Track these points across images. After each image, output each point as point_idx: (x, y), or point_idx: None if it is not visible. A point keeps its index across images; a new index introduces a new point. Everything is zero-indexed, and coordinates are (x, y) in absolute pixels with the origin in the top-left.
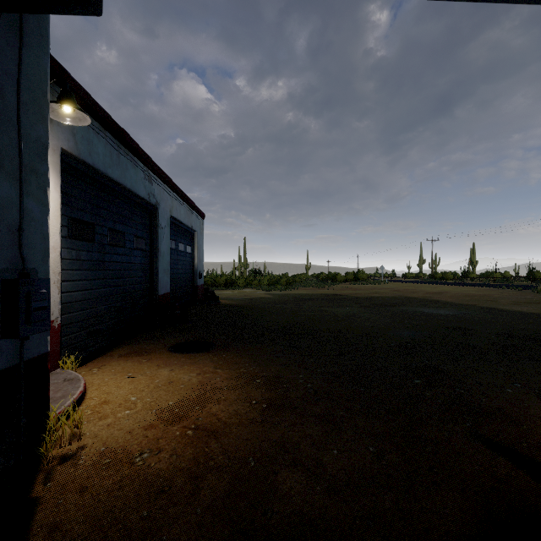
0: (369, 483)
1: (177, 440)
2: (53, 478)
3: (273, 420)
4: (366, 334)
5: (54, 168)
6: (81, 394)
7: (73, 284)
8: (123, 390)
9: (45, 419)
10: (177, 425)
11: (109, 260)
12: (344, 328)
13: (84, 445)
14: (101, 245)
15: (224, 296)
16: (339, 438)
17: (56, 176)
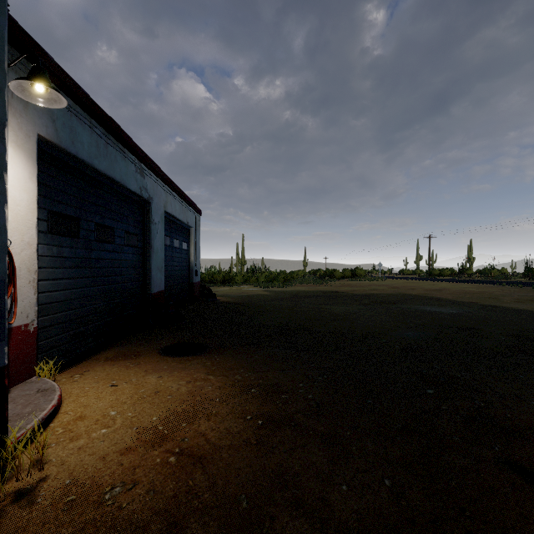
0: (389, 533)
1: (157, 470)
2: (0, 525)
3: (270, 442)
4: (368, 334)
5: (29, 156)
6: (53, 408)
7: (54, 283)
8: (103, 402)
9: (1, 445)
10: (159, 448)
11: (96, 257)
12: (345, 328)
13: (47, 476)
14: (86, 241)
15: (221, 293)
16: (348, 467)
17: (31, 165)
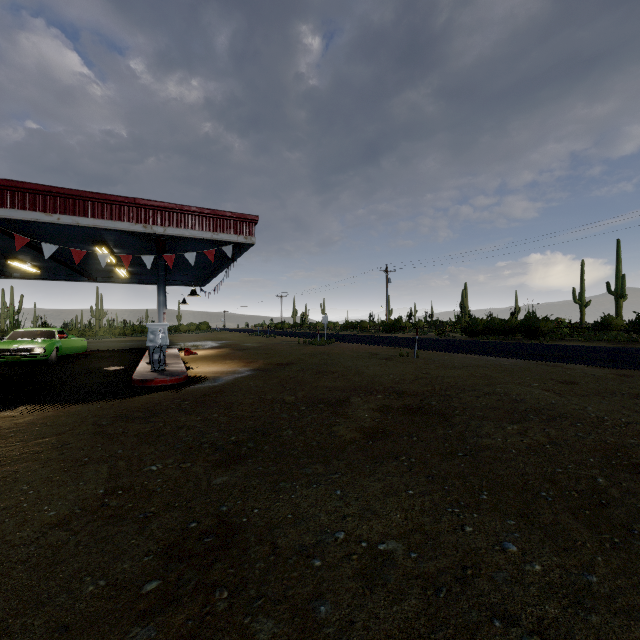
0: None
1: None
2: None
3: None
4: None
5: None
6: None
7: None
8: None
9: None
10: None
11: None
12: None
13: None
14: None
15: None
16: None
17: None
